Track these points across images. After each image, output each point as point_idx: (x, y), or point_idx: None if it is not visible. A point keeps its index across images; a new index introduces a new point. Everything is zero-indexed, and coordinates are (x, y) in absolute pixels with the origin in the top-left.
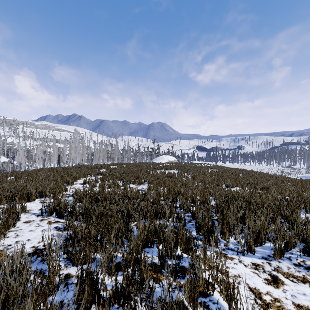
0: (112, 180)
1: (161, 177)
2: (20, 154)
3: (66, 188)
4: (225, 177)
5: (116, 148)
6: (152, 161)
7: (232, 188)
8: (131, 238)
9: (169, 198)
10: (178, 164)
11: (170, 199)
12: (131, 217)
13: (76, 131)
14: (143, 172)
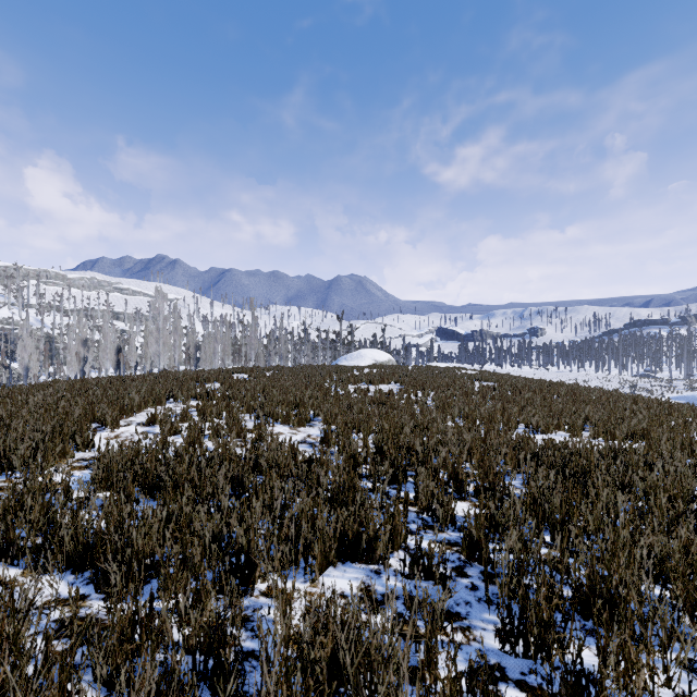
0: (227, 413)
1: (357, 405)
2: (27, 347)
3: (90, 440)
4: (522, 403)
5: (252, 332)
6: (337, 362)
7: (547, 434)
8: (235, 695)
9: (383, 474)
10: (400, 370)
11: (388, 478)
12: (256, 564)
13: (159, 293)
14: (313, 390)
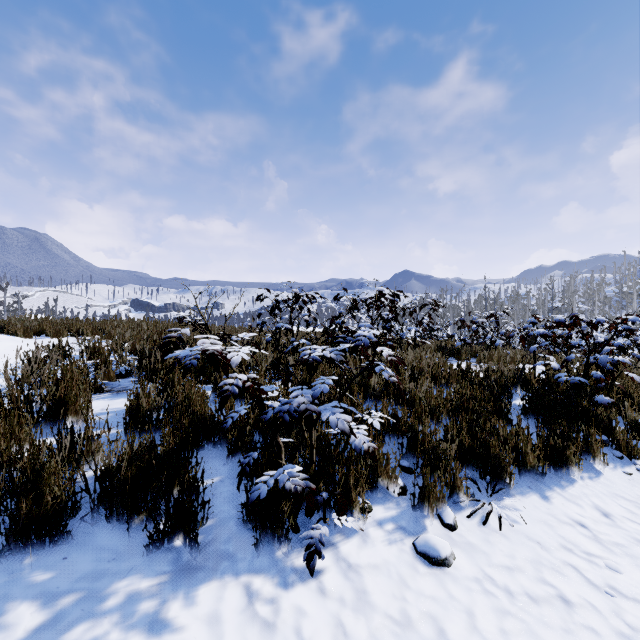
0: None
1: None
2: None
3: None
4: None
5: None
6: None
7: None
8: None
9: None
10: None
11: None
12: None
13: None
14: None
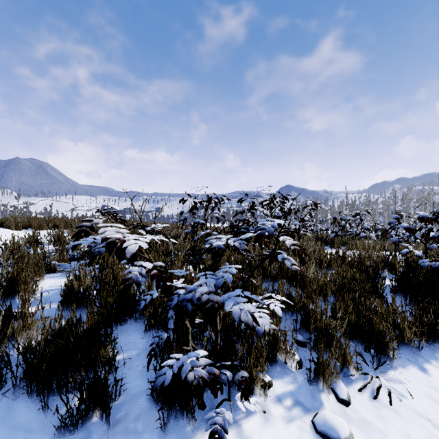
0: None
1: None
2: None
3: None
4: None
5: None
6: None
7: None
8: None
9: None
10: None
11: None
12: None
13: None
14: None
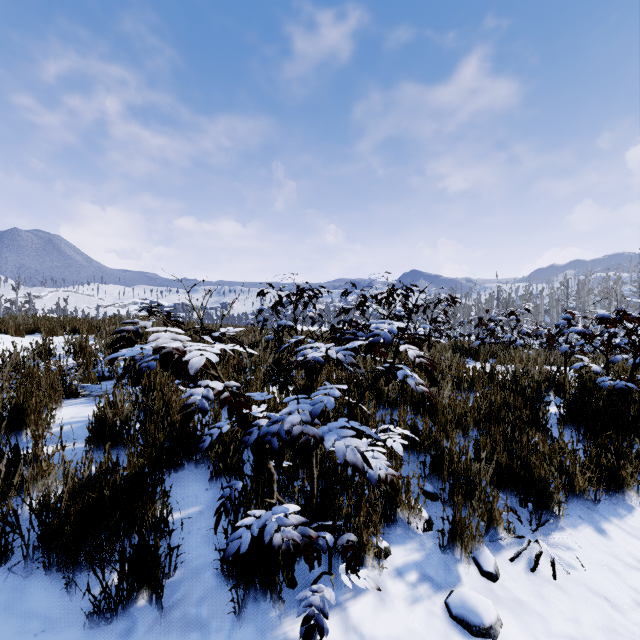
0: None
1: None
2: None
3: None
4: None
5: None
6: None
7: None
8: None
9: None
10: None
11: None
12: None
13: None
14: None
